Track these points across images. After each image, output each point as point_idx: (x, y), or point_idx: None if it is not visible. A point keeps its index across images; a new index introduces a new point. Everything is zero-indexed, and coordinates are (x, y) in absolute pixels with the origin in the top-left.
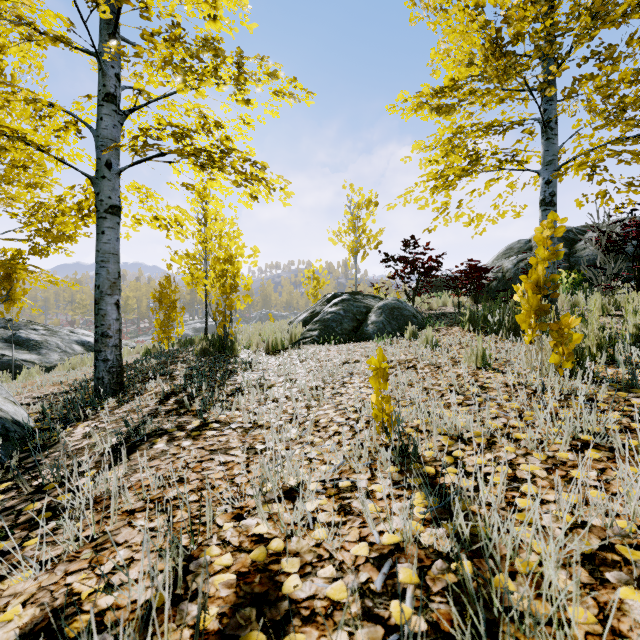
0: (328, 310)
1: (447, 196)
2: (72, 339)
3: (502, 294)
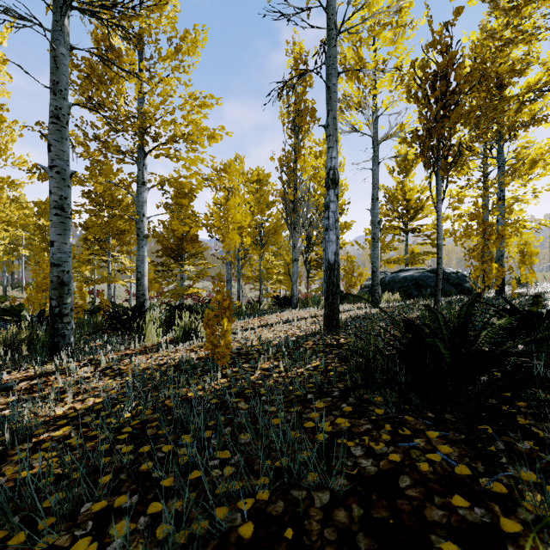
0: None
1: None
2: None
3: None
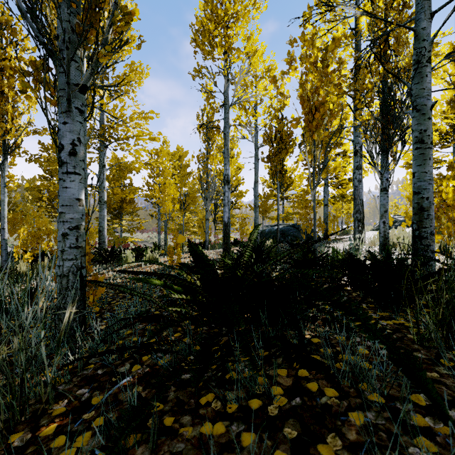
0: None
1: None
2: None
3: None
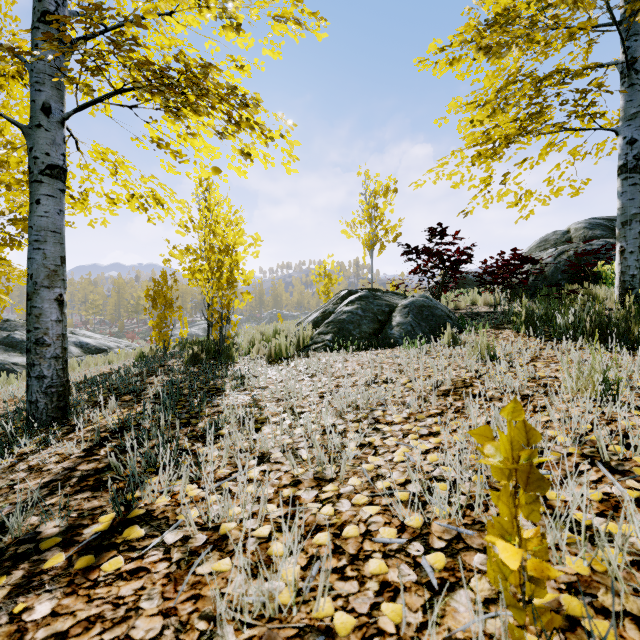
0: (343, 309)
1: (488, 170)
2: (70, 340)
3: (545, 290)
